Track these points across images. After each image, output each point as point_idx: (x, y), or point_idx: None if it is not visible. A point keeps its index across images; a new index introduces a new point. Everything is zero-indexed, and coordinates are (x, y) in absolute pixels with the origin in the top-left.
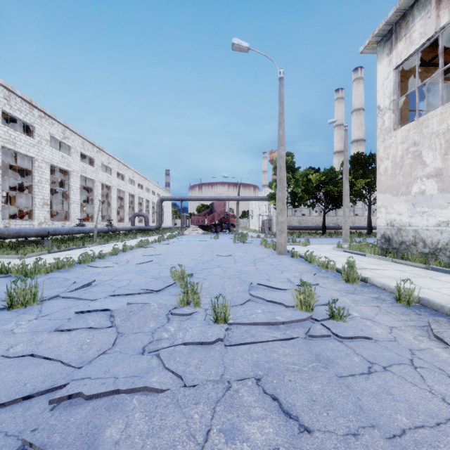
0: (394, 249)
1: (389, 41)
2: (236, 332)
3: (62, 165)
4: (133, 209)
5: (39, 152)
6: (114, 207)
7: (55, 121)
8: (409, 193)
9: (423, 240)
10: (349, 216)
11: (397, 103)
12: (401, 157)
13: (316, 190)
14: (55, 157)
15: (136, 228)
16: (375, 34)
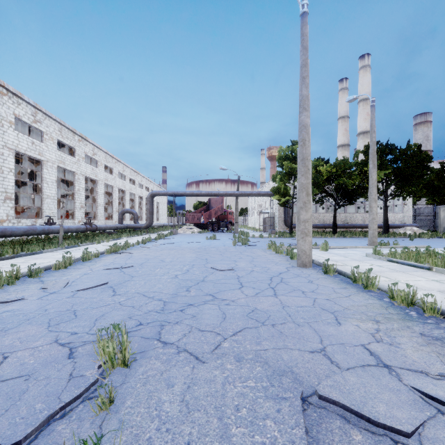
0: None
1: None
2: None
3: (32, 153)
4: (124, 205)
5: None
6: (101, 203)
7: (22, 101)
8: None
9: None
10: (359, 214)
11: None
12: None
13: (326, 183)
14: (22, 143)
15: (123, 227)
16: None
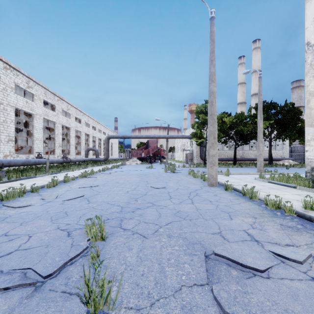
0: None
1: None
2: None
3: (26, 109)
4: (88, 145)
5: (4, 97)
6: (73, 143)
7: (19, 73)
8: None
9: None
10: (252, 151)
11: None
12: None
13: (229, 129)
14: (19, 102)
15: (88, 160)
16: None
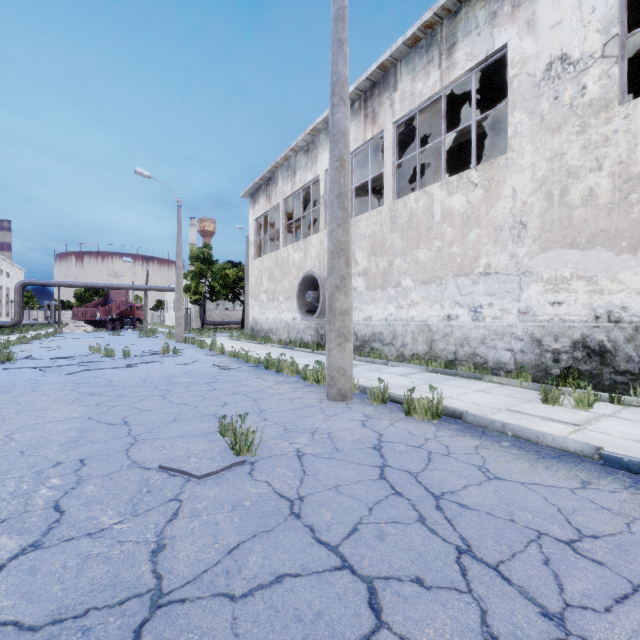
0: (255, 336)
1: (253, 200)
2: (133, 357)
3: None
4: None
5: None
6: None
7: None
8: (259, 300)
9: (263, 328)
10: None
11: (257, 242)
12: (257, 277)
13: (233, 285)
14: None
15: None
16: (245, 191)
